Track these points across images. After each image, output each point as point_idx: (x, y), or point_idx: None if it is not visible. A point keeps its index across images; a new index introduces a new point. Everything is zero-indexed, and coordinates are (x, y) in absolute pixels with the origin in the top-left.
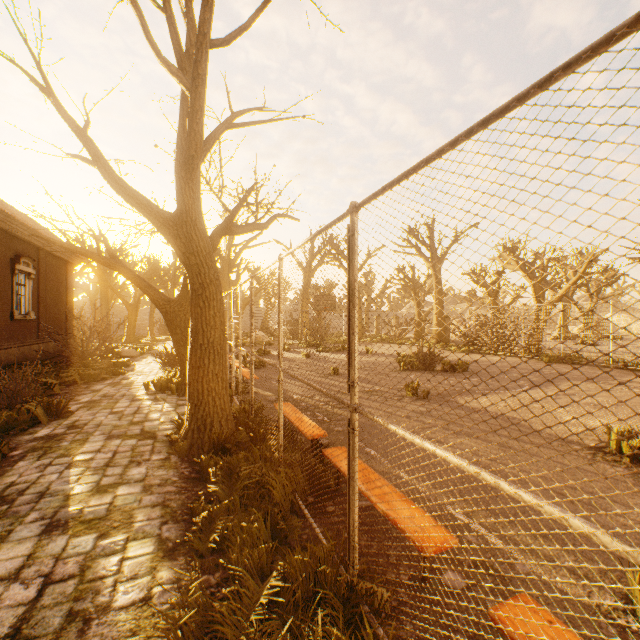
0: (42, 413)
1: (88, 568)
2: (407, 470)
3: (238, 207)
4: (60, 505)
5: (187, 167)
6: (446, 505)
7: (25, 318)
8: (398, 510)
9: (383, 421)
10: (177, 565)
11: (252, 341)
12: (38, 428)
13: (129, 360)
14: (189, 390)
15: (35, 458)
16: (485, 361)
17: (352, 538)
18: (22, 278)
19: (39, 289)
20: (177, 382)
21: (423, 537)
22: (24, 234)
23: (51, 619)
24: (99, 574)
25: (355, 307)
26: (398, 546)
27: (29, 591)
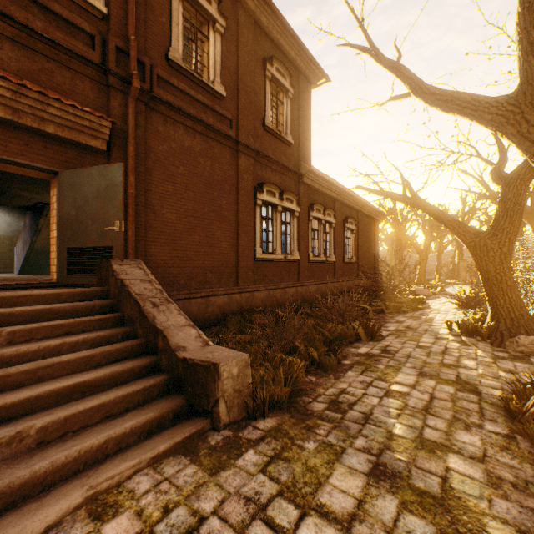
0: (361, 332)
1: None
2: None
3: None
4: (383, 442)
5: None
6: None
7: (350, 261)
8: None
9: None
10: None
11: None
12: (359, 344)
13: (423, 298)
14: None
15: (358, 372)
16: None
17: None
18: (348, 233)
19: (357, 240)
20: (487, 327)
21: None
22: (349, 202)
23: None
24: None
25: None
26: None
27: None
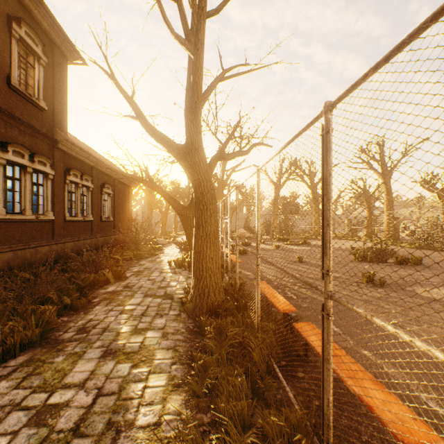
0: (111, 277)
1: (123, 389)
2: (370, 350)
3: (227, 140)
4: (113, 339)
5: (192, 111)
6: (417, 392)
7: (107, 220)
8: (370, 393)
9: (365, 313)
10: (180, 400)
11: (237, 234)
12: (109, 286)
13: (161, 246)
14: (193, 268)
15: (104, 305)
16: (438, 257)
17: (326, 416)
18: (106, 196)
19: (114, 203)
20: (188, 262)
21: (403, 430)
22: (107, 171)
23: (97, 423)
24: (129, 395)
25: (330, 200)
26: (369, 425)
27: (88, 398)
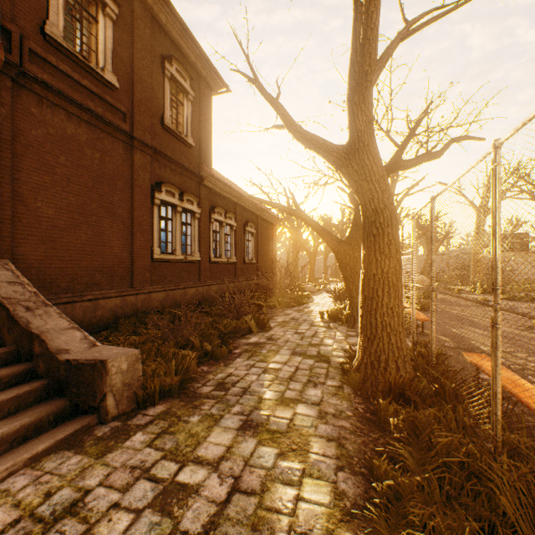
0: (253, 325)
1: (267, 490)
2: None
3: (407, 139)
4: (254, 405)
5: (359, 89)
6: None
7: (250, 262)
8: None
9: None
10: None
11: (432, 274)
12: (251, 335)
13: (309, 294)
14: (361, 321)
15: (245, 358)
16: None
17: None
18: (249, 236)
19: (257, 243)
20: (346, 314)
21: None
22: (249, 207)
23: None
24: (275, 505)
25: None
26: None
27: (221, 489)
